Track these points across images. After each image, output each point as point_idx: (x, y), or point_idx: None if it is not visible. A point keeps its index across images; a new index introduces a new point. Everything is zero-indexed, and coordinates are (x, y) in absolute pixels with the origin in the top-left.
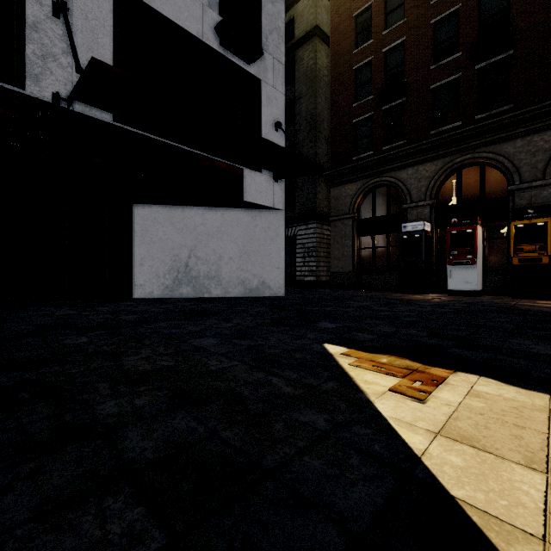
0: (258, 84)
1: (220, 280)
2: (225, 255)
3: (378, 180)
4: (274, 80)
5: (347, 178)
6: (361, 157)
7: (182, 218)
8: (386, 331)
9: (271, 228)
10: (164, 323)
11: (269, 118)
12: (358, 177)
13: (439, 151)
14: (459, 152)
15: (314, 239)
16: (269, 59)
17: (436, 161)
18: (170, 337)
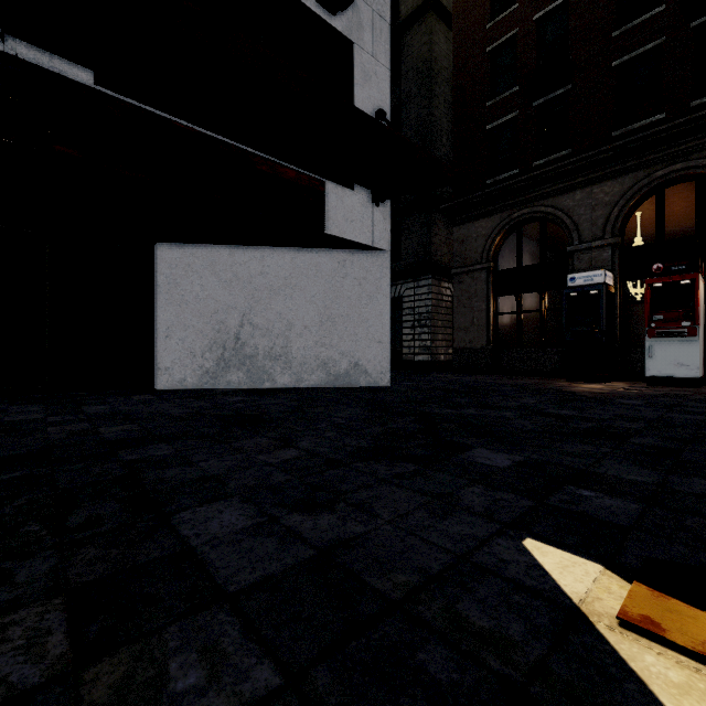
0: (349, 51)
1: (290, 360)
2: (298, 321)
3: (526, 211)
4: (373, 45)
5: (478, 211)
6: (499, 180)
7: (230, 264)
8: (641, 484)
9: (369, 279)
10: (165, 446)
11: (366, 104)
12: (495, 209)
13: (627, 161)
14: (661, 161)
15: (429, 302)
16: (365, 11)
17: (623, 177)
18: (147, 496)
